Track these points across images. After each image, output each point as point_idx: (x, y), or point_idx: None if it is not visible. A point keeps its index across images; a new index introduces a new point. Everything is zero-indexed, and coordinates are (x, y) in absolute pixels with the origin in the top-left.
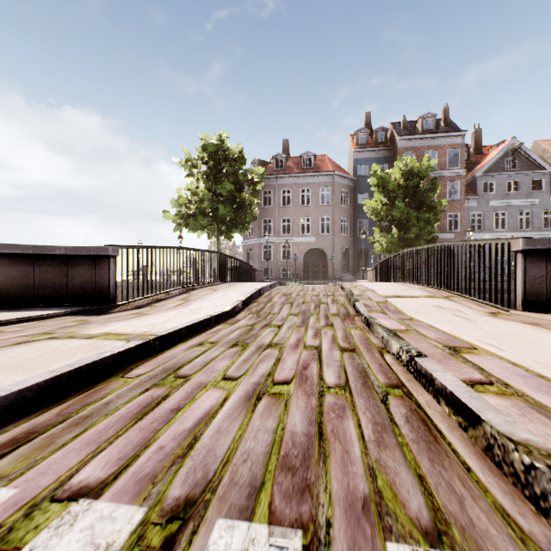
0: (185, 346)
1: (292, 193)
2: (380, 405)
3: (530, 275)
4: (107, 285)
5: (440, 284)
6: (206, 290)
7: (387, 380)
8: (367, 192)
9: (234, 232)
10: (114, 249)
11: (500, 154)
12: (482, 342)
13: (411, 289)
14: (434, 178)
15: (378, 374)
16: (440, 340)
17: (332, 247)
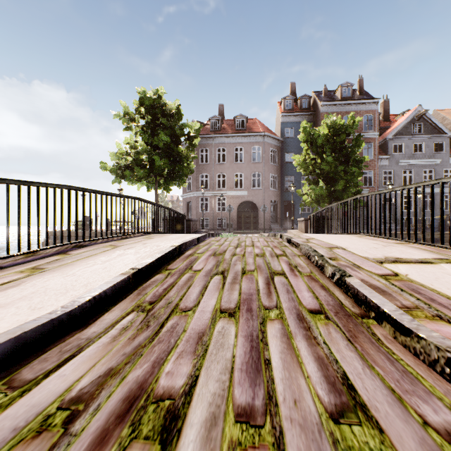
0: None
1: (226, 151)
2: None
3: None
4: None
5: (432, 238)
6: (100, 247)
7: None
8: (293, 152)
9: (173, 185)
10: None
11: (408, 119)
12: None
13: (393, 245)
14: (359, 135)
15: None
16: None
17: (263, 200)
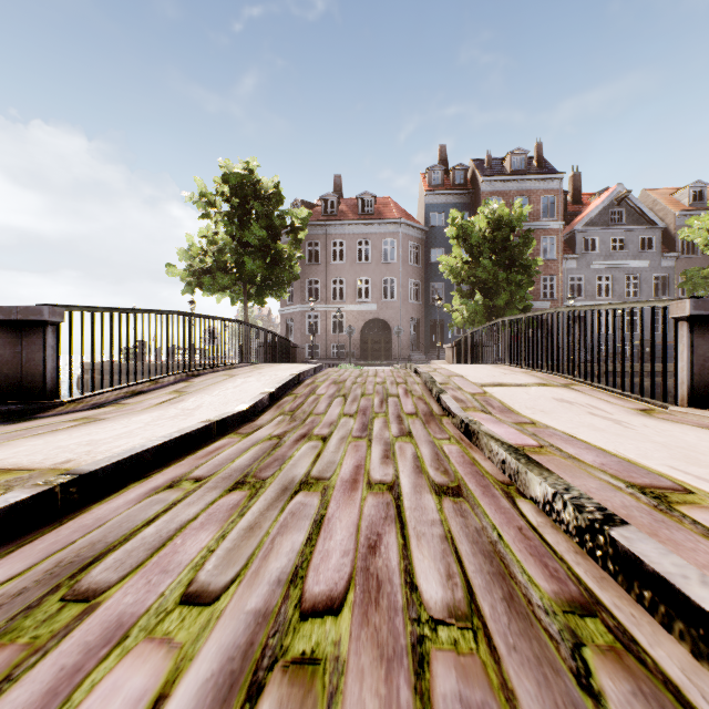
0: (140, 490)
1: (346, 246)
2: (585, 706)
3: (700, 354)
4: (41, 370)
5: (552, 366)
6: (217, 376)
7: (556, 585)
8: (442, 247)
9: (268, 296)
10: (55, 310)
11: (604, 204)
12: (684, 472)
13: (514, 374)
14: (528, 230)
15: (527, 561)
16: (610, 470)
17: (398, 318)
